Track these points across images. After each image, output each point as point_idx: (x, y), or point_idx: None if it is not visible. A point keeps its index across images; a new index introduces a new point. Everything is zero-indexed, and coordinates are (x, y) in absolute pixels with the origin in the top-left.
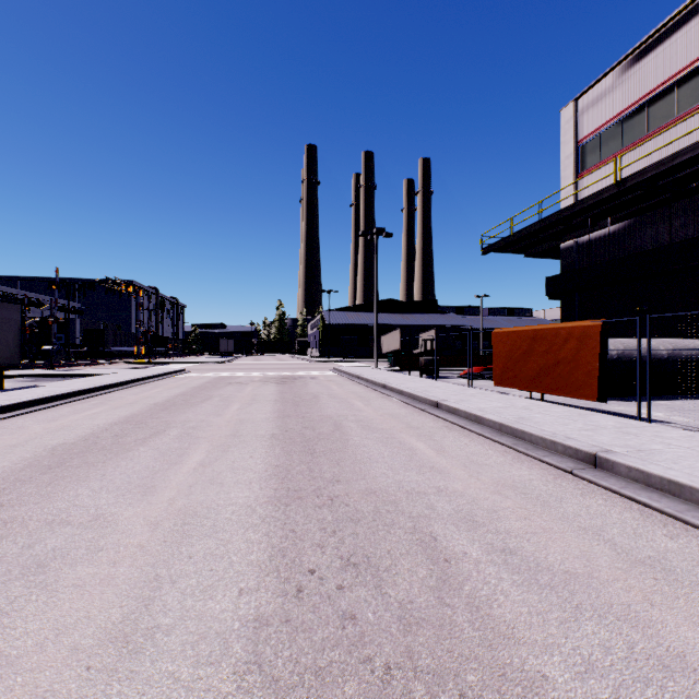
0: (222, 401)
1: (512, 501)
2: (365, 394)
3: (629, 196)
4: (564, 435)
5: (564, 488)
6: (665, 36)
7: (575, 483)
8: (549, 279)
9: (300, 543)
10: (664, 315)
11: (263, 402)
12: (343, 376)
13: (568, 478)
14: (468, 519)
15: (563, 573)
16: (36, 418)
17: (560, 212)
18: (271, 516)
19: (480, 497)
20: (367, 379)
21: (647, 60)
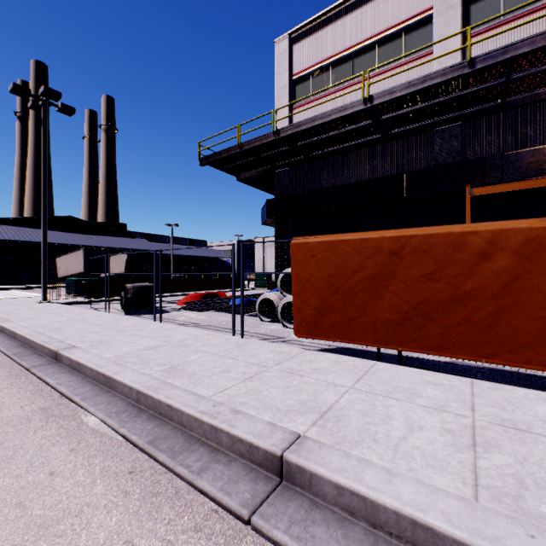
0: None
1: None
2: None
3: (355, 125)
4: None
5: None
6: None
7: None
8: (270, 201)
9: None
10: None
11: None
12: None
13: None
14: None
15: None
16: None
17: (298, 124)
18: None
19: None
20: (14, 333)
21: (354, 15)
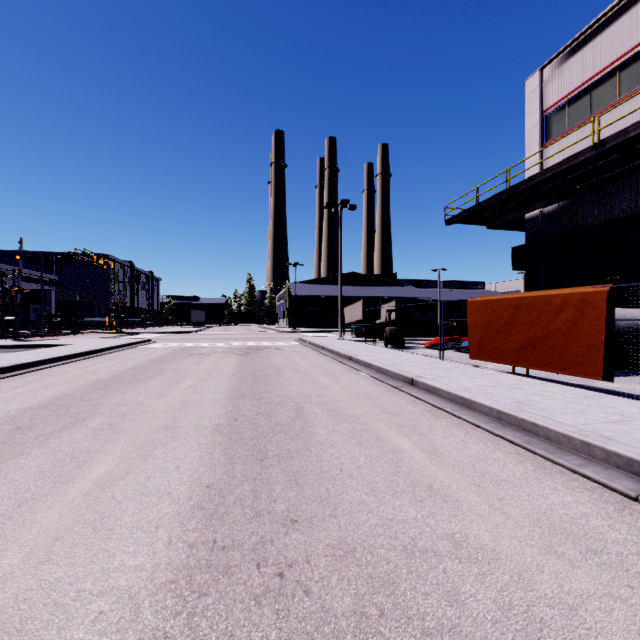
0: (174, 376)
1: (588, 576)
2: (330, 367)
3: (603, 160)
4: (593, 431)
5: None
6: None
7: None
8: (515, 249)
9: None
10: None
11: (219, 377)
12: (308, 346)
13: (639, 512)
14: (534, 639)
15: None
16: None
17: (530, 179)
18: (162, 633)
19: (527, 564)
20: (332, 350)
21: (618, 23)
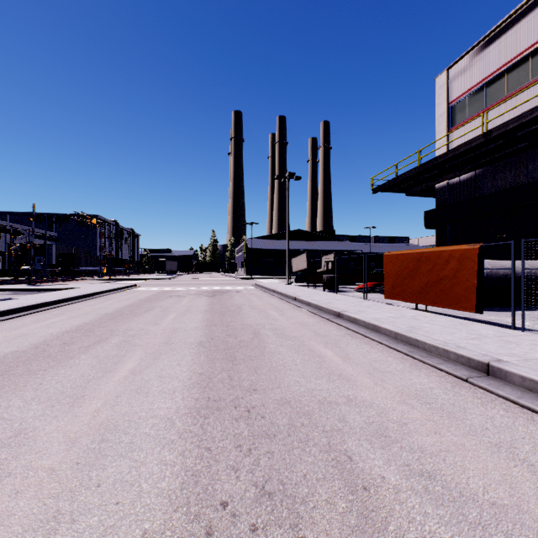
0: (161, 311)
1: (419, 412)
2: (279, 305)
3: (493, 145)
4: (454, 343)
5: (464, 397)
6: (521, 16)
7: (472, 391)
8: (426, 212)
9: (215, 465)
10: (537, 239)
11: (195, 312)
12: (262, 290)
13: (465, 386)
14: (380, 433)
15: (490, 506)
16: (1, 327)
17: (436, 158)
18: (189, 430)
19: (387, 407)
20: (281, 293)
21: (506, 36)
